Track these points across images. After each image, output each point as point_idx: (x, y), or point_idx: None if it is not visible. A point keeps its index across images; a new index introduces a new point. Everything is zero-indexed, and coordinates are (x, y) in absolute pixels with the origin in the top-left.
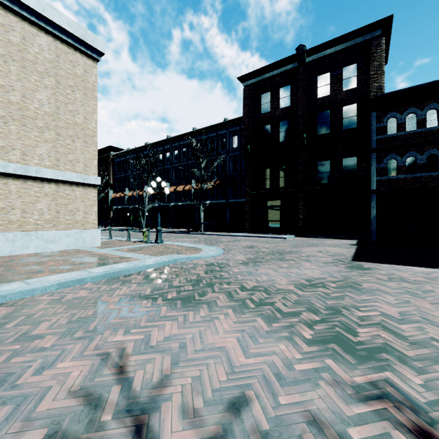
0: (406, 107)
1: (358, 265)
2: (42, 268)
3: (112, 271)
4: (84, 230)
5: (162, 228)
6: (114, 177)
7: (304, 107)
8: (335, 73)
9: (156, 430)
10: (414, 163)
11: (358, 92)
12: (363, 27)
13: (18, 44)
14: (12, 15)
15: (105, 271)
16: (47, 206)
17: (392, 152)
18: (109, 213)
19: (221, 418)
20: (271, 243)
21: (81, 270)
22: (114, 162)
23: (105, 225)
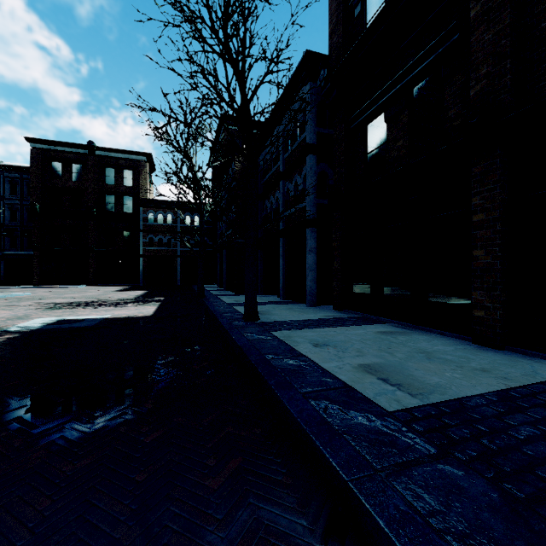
0: (158, 209)
1: (114, 292)
2: None
3: None
4: None
5: None
6: None
7: (95, 187)
8: (118, 171)
9: (57, 302)
10: (162, 242)
11: (133, 190)
12: (136, 152)
13: None
14: None
15: None
16: None
17: (151, 234)
18: None
19: (68, 301)
20: (66, 289)
21: None
22: None
23: None
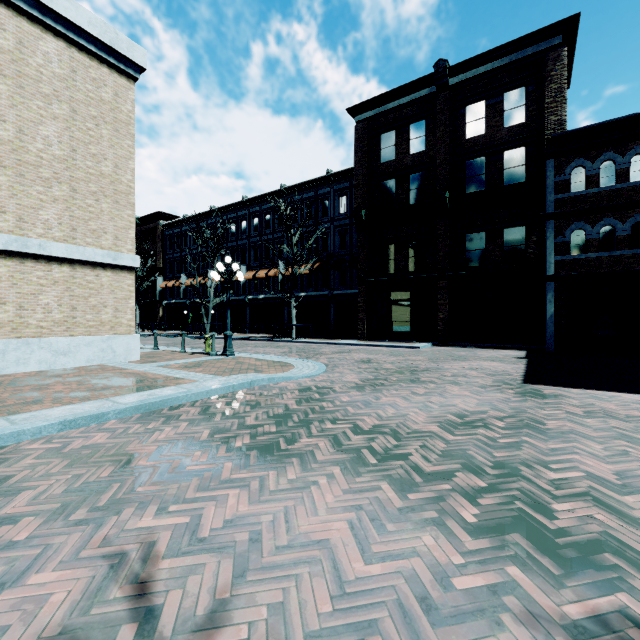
0: (600, 151)
1: (534, 390)
2: (42, 396)
3: (150, 401)
4: (115, 335)
5: (236, 333)
6: (164, 257)
7: (446, 152)
8: (492, 102)
9: None
10: (612, 235)
11: (527, 129)
12: (535, 32)
13: (11, 51)
14: (2, 6)
15: (139, 402)
16: (57, 299)
17: (579, 219)
18: (157, 311)
19: None
20: (397, 355)
21: (103, 399)
22: (164, 236)
23: (152, 328)
